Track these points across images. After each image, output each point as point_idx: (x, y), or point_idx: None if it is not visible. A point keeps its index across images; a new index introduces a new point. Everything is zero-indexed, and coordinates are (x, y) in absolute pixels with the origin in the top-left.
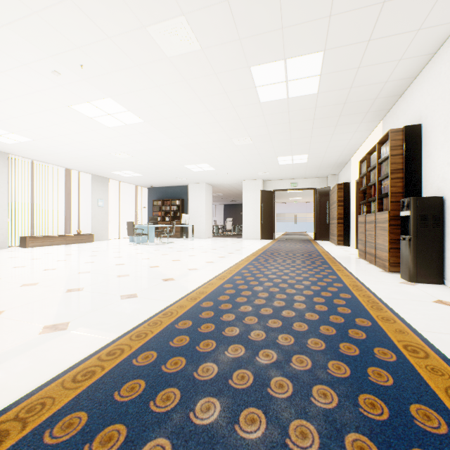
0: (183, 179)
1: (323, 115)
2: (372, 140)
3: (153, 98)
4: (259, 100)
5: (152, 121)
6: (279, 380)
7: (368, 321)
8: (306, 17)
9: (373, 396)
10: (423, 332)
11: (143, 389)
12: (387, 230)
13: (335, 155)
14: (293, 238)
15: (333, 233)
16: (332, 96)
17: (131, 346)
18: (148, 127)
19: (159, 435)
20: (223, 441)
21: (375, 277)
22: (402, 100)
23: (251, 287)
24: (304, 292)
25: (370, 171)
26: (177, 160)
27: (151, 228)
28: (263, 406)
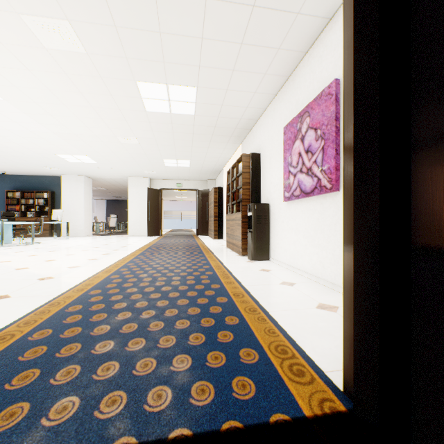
0: (54, 169)
1: (200, 132)
2: (236, 157)
3: (21, 79)
4: (145, 109)
5: (15, 102)
6: (156, 323)
7: (219, 285)
8: (183, 61)
9: (209, 318)
10: (247, 286)
11: (46, 350)
12: (241, 226)
13: (211, 163)
14: (179, 233)
15: (211, 228)
16: (206, 120)
17: (22, 331)
18: (9, 106)
19: (69, 365)
20: (118, 355)
21: (233, 259)
22: (251, 133)
23: (137, 275)
24: (180, 274)
25: (233, 181)
26: (48, 148)
27: (6, 226)
28: (144, 336)
